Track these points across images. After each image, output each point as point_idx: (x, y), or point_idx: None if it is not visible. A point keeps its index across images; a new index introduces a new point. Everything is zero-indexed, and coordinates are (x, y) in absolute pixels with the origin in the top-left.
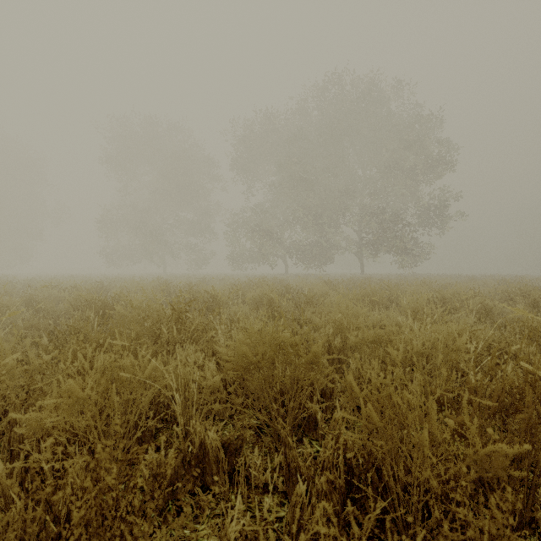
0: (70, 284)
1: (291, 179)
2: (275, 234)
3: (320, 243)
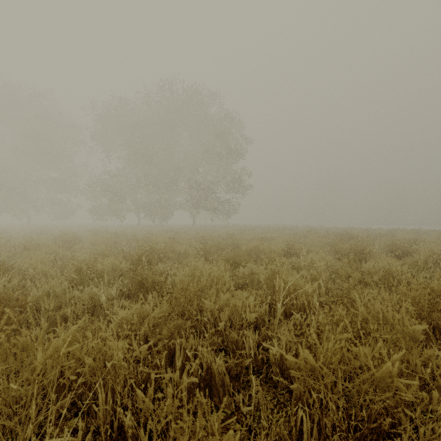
0: None
1: (135, 154)
2: (124, 195)
3: (160, 202)
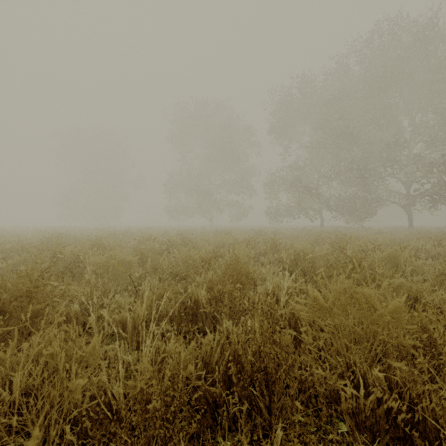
0: (154, 235)
1: (332, 135)
2: (315, 189)
3: (363, 196)
